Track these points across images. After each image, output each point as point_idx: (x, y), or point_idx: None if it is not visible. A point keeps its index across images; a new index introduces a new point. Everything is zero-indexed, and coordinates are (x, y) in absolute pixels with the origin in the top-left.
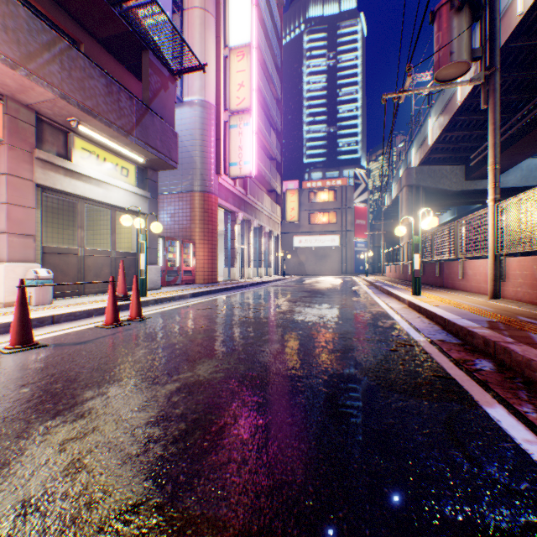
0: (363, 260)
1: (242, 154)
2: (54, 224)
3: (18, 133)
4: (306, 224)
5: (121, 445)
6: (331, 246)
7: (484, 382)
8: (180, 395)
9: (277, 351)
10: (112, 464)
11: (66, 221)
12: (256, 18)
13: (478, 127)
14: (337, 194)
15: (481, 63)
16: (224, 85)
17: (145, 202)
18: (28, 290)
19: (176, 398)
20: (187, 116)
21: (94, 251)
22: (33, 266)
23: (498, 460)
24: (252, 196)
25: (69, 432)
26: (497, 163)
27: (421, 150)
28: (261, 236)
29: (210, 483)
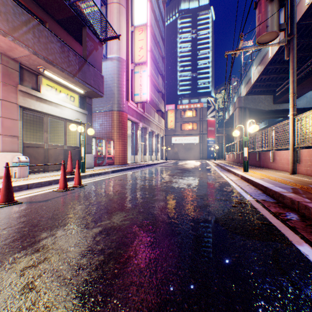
0: (213, 151)
1: (141, 89)
2: (31, 130)
3: (8, 75)
4: (179, 130)
5: (60, 272)
6: (193, 142)
7: (294, 227)
8: (101, 236)
9: (162, 207)
10: (53, 286)
11: (38, 128)
12: (150, 9)
13: (281, 72)
14: (197, 112)
15: (285, 32)
16: (131, 48)
17: (84, 117)
18: (14, 169)
19: (98, 238)
20: (109, 66)
21: (54, 145)
22: (17, 154)
23: (311, 284)
24: (147, 113)
25: (28, 262)
26: (294, 92)
27: (247, 86)
28: (153, 137)
29: (117, 301)
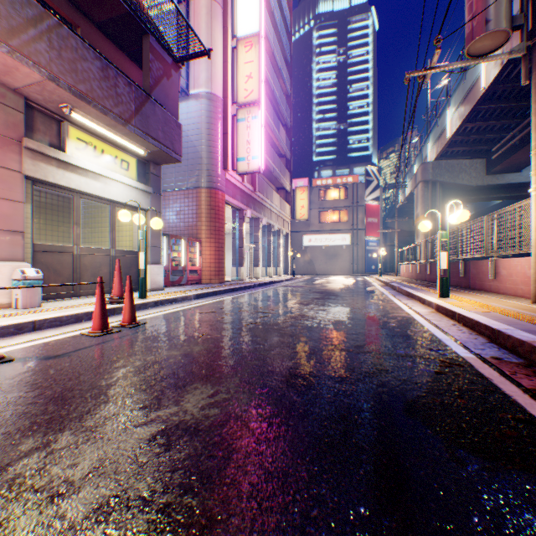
0: (375, 259)
1: (250, 149)
2: (54, 221)
3: (3, 120)
4: (316, 222)
5: None
6: (341, 245)
7: None
8: (153, 451)
9: (290, 373)
10: None
11: (67, 218)
12: (265, 10)
13: (502, 117)
14: (348, 191)
15: (522, 32)
16: (231, 77)
17: (147, 198)
18: (14, 292)
19: (145, 458)
20: (193, 109)
21: (91, 249)
22: (22, 265)
23: None
24: (260, 193)
25: None
26: None
27: (438, 143)
28: (270, 234)
29: None
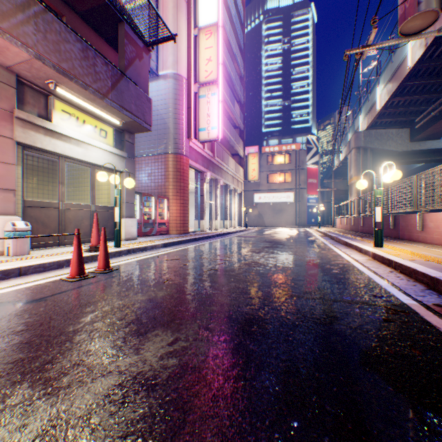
0: (315, 214)
1: (209, 121)
2: (45, 182)
3: None
4: (265, 183)
5: None
6: (286, 201)
7: None
8: (106, 409)
9: (245, 319)
10: None
11: (55, 179)
12: (222, 5)
13: (425, 92)
14: (292, 157)
15: None
16: (194, 60)
17: (122, 161)
18: (6, 241)
19: (97, 419)
20: (162, 87)
21: (74, 205)
22: (13, 218)
23: None
24: (218, 158)
25: None
26: None
27: (369, 115)
28: (226, 193)
29: None
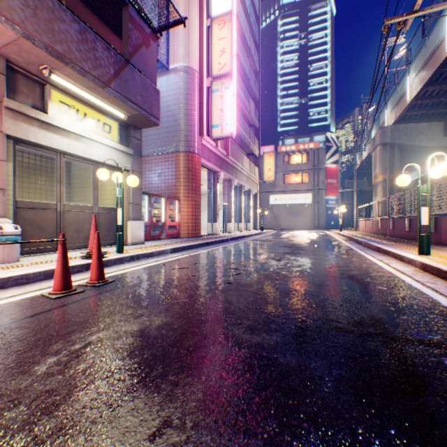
0: (334, 216)
1: (223, 116)
2: (48, 182)
3: None
4: (281, 184)
5: None
6: (303, 203)
7: None
8: None
9: (276, 378)
10: None
11: None
12: None
13: None
14: (310, 156)
15: None
16: (207, 53)
17: (128, 159)
18: None
19: None
20: (172, 82)
21: (74, 206)
22: (2, 221)
23: None
24: (232, 158)
25: None
26: None
27: (397, 108)
28: (241, 194)
29: None
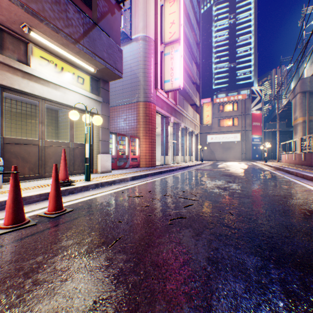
0: (258, 150)
1: (173, 73)
2: None
3: None
4: (216, 127)
5: None
6: (233, 141)
7: None
8: None
9: None
10: None
11: (50, 123)
12: None
13: None
14: (238, 105)
15: None
16: (160, 26)
17: (98, 105)
18: None
19: None
20: (134, 49)
21: (54, 142)
22: None
23: None
24: (180, 106)
25: None
26: None
27: None
28: (186, 134)
29: None
